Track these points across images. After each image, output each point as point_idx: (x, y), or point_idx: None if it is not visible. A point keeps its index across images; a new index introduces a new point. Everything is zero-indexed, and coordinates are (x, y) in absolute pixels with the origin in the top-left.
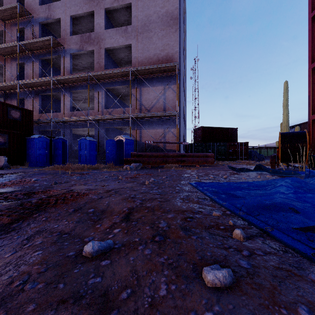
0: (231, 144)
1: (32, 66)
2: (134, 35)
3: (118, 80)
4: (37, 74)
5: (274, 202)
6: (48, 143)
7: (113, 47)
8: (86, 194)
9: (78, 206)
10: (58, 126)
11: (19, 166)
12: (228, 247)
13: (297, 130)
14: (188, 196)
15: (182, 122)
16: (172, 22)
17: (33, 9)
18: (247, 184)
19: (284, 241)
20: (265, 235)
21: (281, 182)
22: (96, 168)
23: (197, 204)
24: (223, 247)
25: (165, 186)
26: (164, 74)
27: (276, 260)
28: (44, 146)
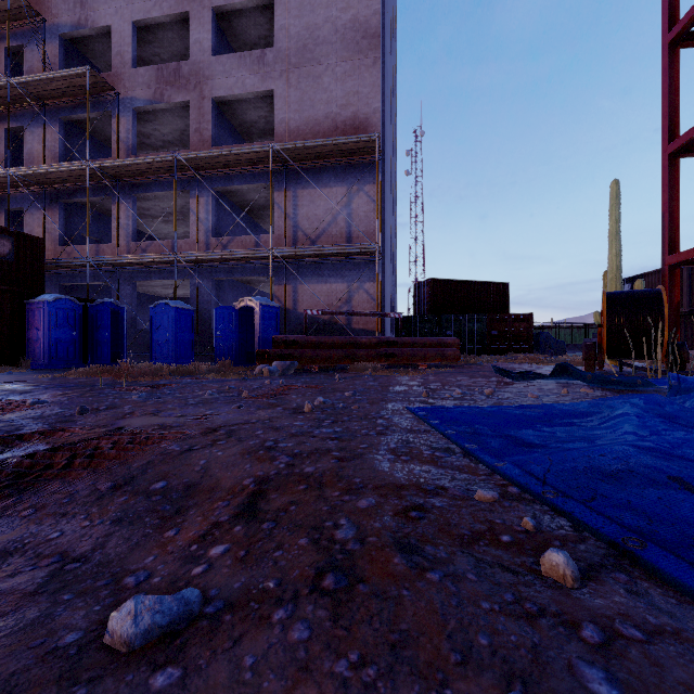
0: (496, 319)
1: (42, 136)
2: (281, 70)
3: (243, 173)
4: (55, 153)
5: (628, 460)
6: (80, 314)
7: (233, 97)
8: (155, 439)
9: (127, 475)
10: (105, 276)
11: (6, 368)
12: (536, 611)
13: (638, 288)
14: (408, 444)
15: (388, 269)
16: (365, 44)
17: (44, 4)
18: (544, 411)
19: (690, 586)
20: (628, 563)
21: (624, 407)
22: (190, 372)
23: (431, 466)
24: (521, 613)
25: (350, 417)
26: (349, 159)
27: (688, 661)
28: (69, 322)
